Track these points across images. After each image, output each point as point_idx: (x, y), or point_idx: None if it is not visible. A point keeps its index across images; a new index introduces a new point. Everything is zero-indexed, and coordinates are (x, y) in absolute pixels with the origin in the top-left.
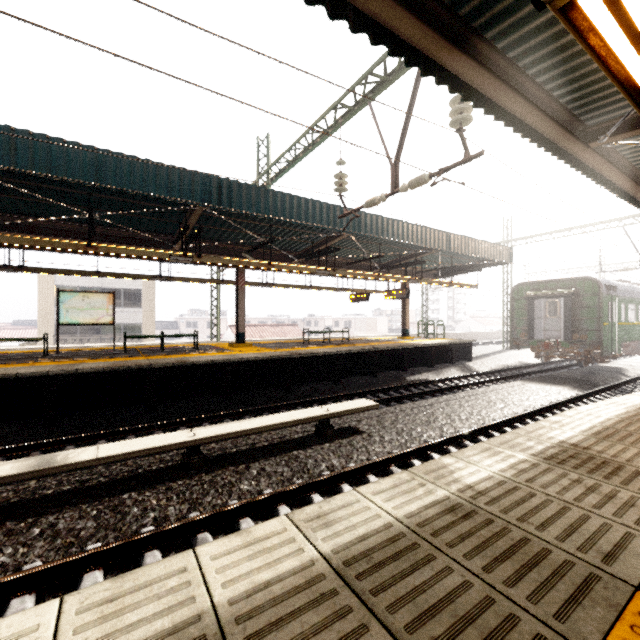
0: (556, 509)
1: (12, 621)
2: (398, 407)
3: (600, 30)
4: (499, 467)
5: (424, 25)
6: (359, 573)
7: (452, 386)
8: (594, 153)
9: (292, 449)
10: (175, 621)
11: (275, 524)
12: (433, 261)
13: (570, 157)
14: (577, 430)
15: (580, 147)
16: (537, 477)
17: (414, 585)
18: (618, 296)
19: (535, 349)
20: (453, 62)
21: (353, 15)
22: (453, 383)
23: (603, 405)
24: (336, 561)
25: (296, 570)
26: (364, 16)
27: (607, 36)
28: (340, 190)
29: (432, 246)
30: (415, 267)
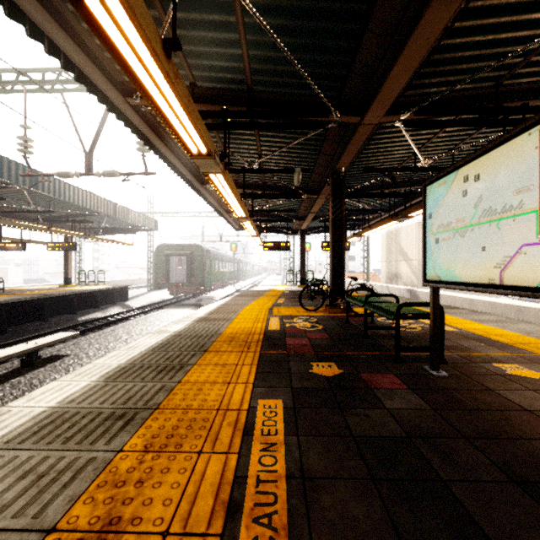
0: (202, 329)
1: (45, 387)
2: (87, 336)
3: (213, 180)
4: (182, 326)
5: (145, 123)
6: (158, 349)
7: (122, 318)
8: (205, 190)
9: (7, 380)
10: (112, 368)
11: (114, 353)
12: (98, 221)
13: (195, 188)
14: (203, 314)
15: (200, 186)
16: (195, 325)
17: (175, 346)
18: (211, 256)
19: (170, 289)
20: (153, 139)
21: (109, 102)
22: (120, 317)
23: (209, 306)
24: (148, 350)
25: (138, 354)
26: (115, 106)
27: (214, 181)
28: (25, 152)
29: (103, 211)
30: (84, 225)
